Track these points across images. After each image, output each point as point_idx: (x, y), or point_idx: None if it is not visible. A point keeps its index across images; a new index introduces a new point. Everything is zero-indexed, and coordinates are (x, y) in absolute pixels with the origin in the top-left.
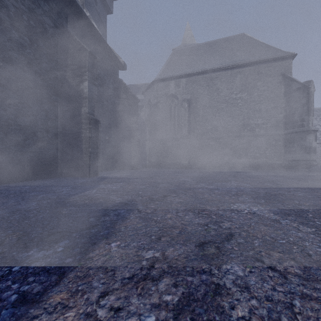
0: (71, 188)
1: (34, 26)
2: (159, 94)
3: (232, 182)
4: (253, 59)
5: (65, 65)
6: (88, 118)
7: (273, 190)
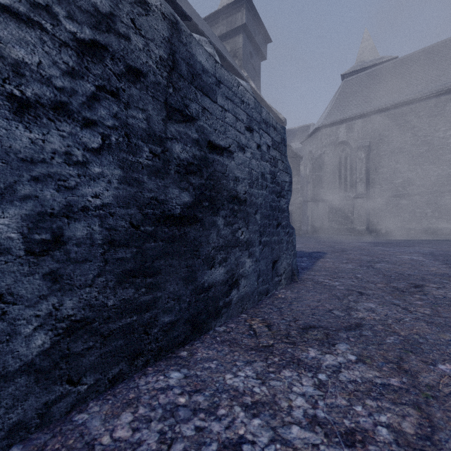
0: None
1: None
2: (324, 143)
3: (416, 247)
4: None
5: None
6: None
7: None
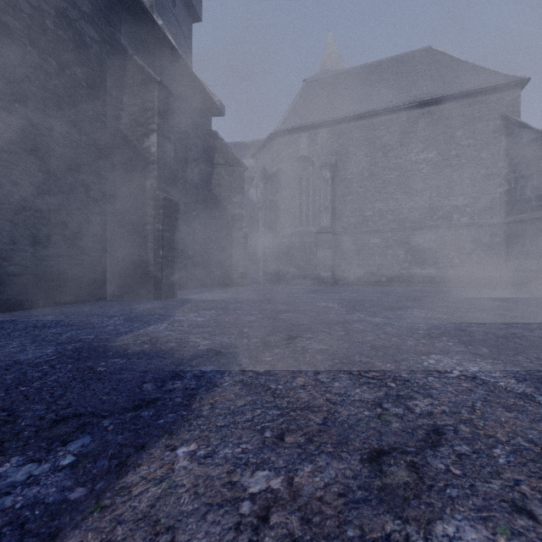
0: (125, 320)
1: (65, 40)
2: (281, 157)
3: (416, 311)
4: (447, 92)
5: (120, 107)
6: (157, 198)
7: (497, 327)
